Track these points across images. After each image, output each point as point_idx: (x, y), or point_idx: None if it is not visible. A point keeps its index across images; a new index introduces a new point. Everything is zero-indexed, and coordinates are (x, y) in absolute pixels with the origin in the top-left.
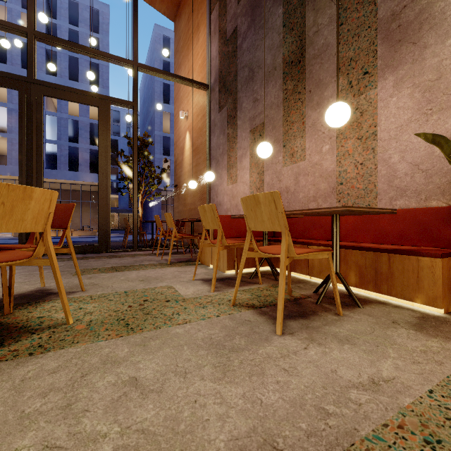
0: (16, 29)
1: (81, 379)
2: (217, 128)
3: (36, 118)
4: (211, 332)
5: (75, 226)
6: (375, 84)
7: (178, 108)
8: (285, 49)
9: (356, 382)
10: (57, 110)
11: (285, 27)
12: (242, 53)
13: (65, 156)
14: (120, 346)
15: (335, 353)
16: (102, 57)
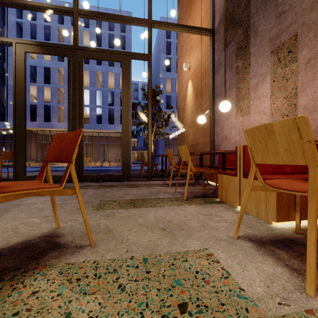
0: (66, 11)
1: None
2: (222, 66)
3: (79, 76)
4: None
5: (112, 159)
6: None
7: (181, 64)
8: None
9: None
10: (102, 86)
11: None
12: None
13: (106, 115)
14: None
15: None
16: (124, 21)
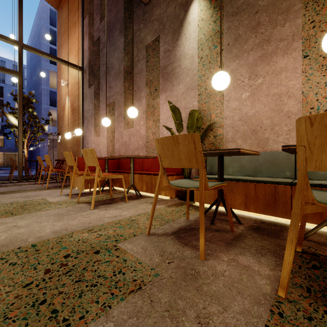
0: None
1: None
2: (88, 98)
3: None
4: (59, 211)
5: None
6: (159, 96)
7: (60, 76)
8: (125, 63)
9: (109, 217)
10: None
11: (125, 50)
12: (103, 55)
13: None
14: (8, 219)
15: (110, 211)
16: None
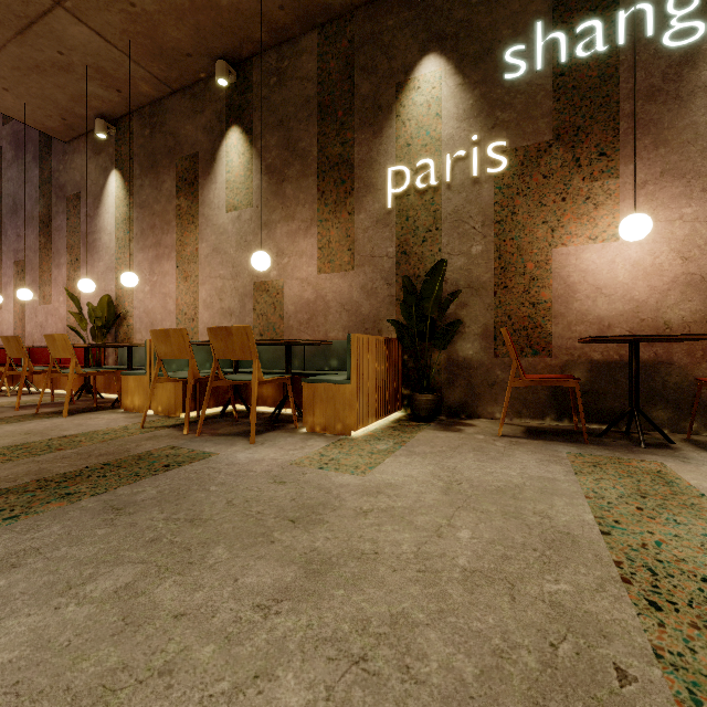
0: None
1: None
2: None
3: None
4: None
5: None
6: (81, 269)
7: None
8: (40, 208)
9: None
10: None
11: (40, 189)
12: (8, 180)
13: None
14: None
15: None
16: None
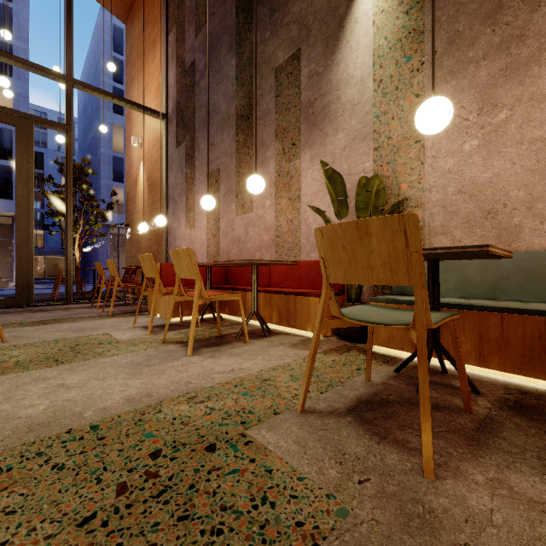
0: None
1: (16, 388)
2: (175, 165)
3: None
4: (134, 358)
5: None
6: (299, 156)
7: (130, 131)
8: (237, 102)
9: (221, 371)
10: None
11: (237, 80)
12: (200, 91)
13: None
14: (50, 371)
15: (222, 361)
16: (22, 65)
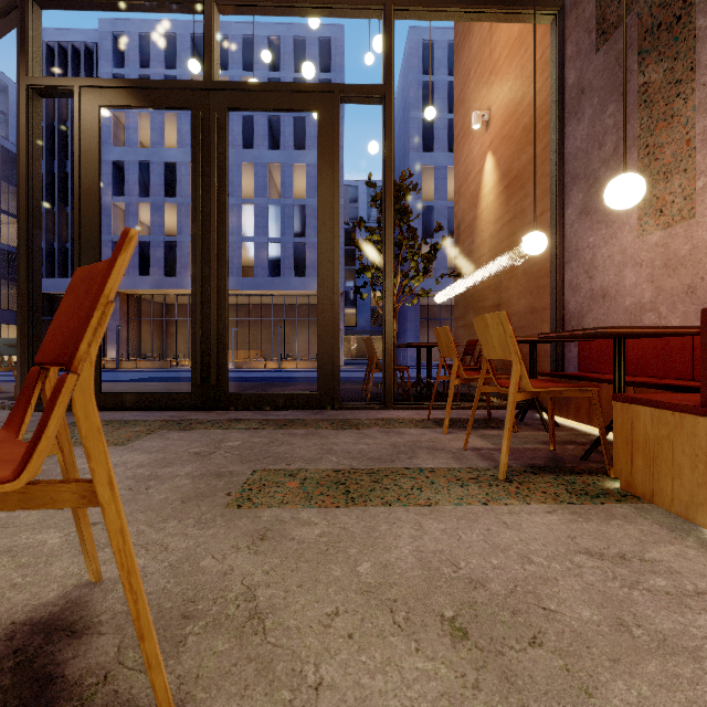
0: None
1: None
2: (591, 95)
3: (217, 153)
4: None
5: (301, 354)
6: None
7: (464, 119)
8: None
9: None
10: (280, 195)
11: None
12: None
13: (290, 258)
14: None
15: None
16: (325, 8)
